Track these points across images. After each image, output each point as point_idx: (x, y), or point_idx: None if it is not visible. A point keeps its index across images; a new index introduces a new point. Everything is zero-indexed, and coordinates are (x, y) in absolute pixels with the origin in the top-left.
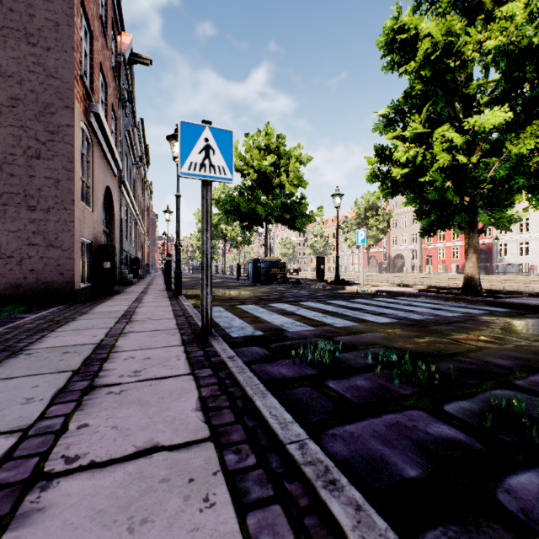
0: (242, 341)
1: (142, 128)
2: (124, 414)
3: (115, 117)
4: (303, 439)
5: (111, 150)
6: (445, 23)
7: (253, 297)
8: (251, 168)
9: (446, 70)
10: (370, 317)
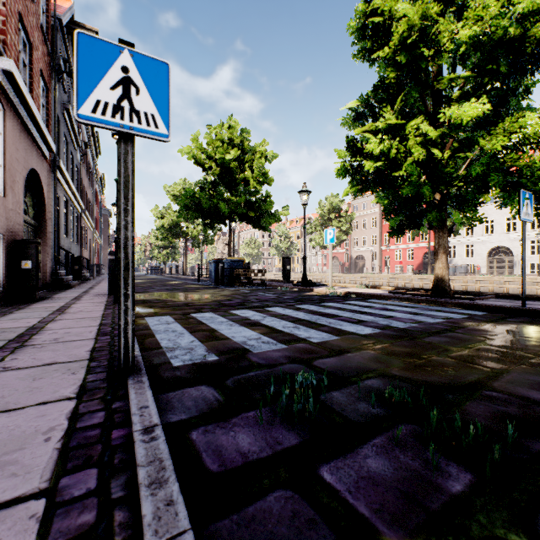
0: (185, 374)
1: None
2: None
3: (47, 89)
4: None
5: (37, 124)
6: (421, 4)
7: (212, 302)
8: (213, 162)
9: (421, 58)
10: (349, 327)
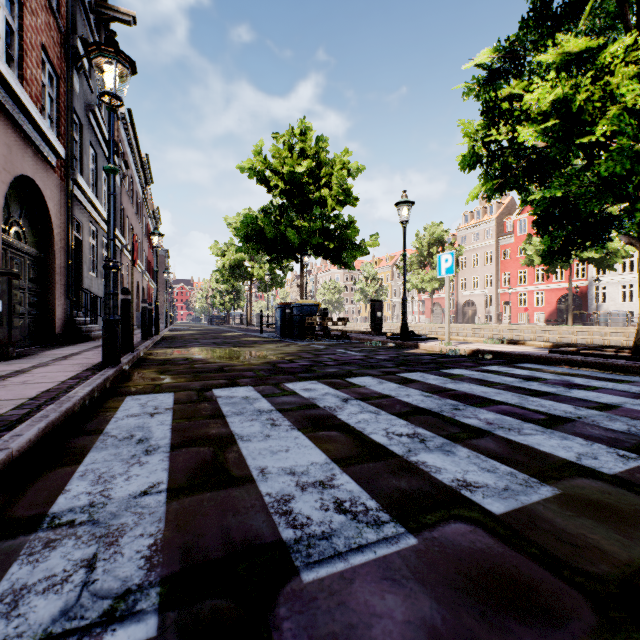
0: None
1: (132, 124)
2: None
3: (58, 77)
4: None
5: (25, 111)
6: None
7: (263, 365)
8: (280, 179)
9: None
10: (547, 441)
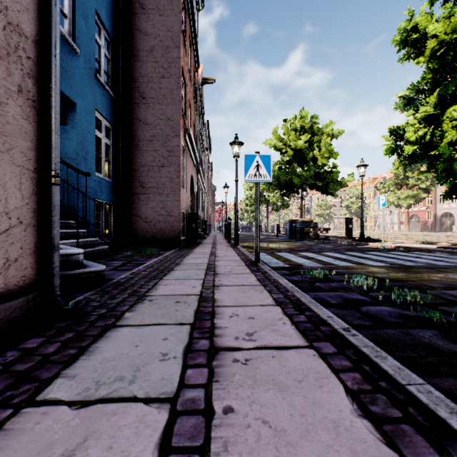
0: (276, 268)
1: (208, 126)
2: (231, 279)
3: (194, 127)
4: (293, 287)
5: (194, 152)
6: (449, 24)
7: (287, 248)
8: (288, 147)
9: (455, 59)
10: (369, 262)
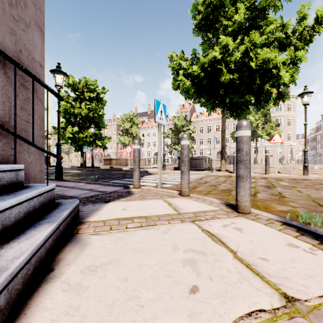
0: None
1: None
2: None
3: None
4: None
5: None
6: (65, 104)
7: None
8: None
9: (69, 113)
10: None
